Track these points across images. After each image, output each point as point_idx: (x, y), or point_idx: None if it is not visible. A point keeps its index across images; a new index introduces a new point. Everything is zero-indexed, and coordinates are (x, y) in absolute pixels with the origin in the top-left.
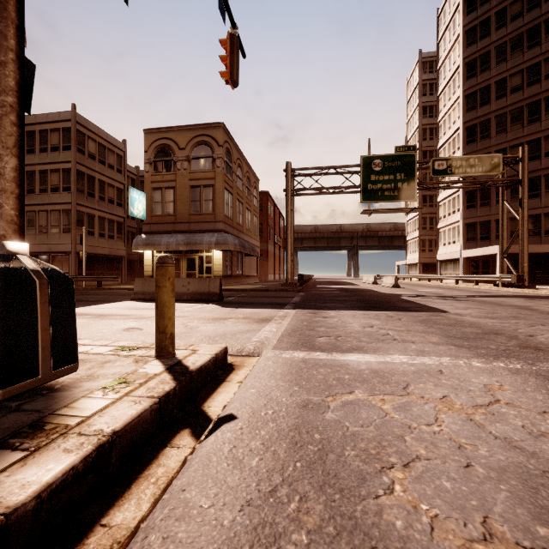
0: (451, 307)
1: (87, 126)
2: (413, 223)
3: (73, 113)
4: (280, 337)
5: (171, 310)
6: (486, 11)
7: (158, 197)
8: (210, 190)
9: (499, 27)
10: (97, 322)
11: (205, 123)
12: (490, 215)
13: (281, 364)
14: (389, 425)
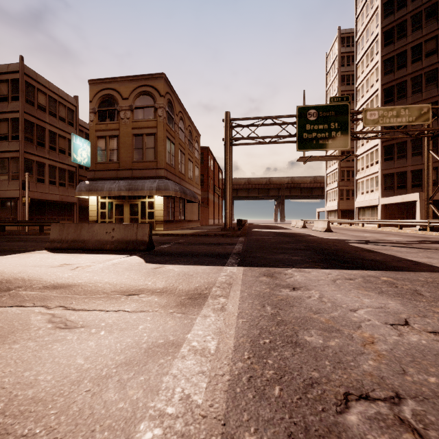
0: (437, 261)
1: (37, 79)
2: (333, 175)
3: (21, 65)
4: (226, 407)
5: None
6: None
7: (102, 145)
8: (152, 138)
9: None
10: None
11: (147, 74)
12: (406, 167)
13: None
14: None
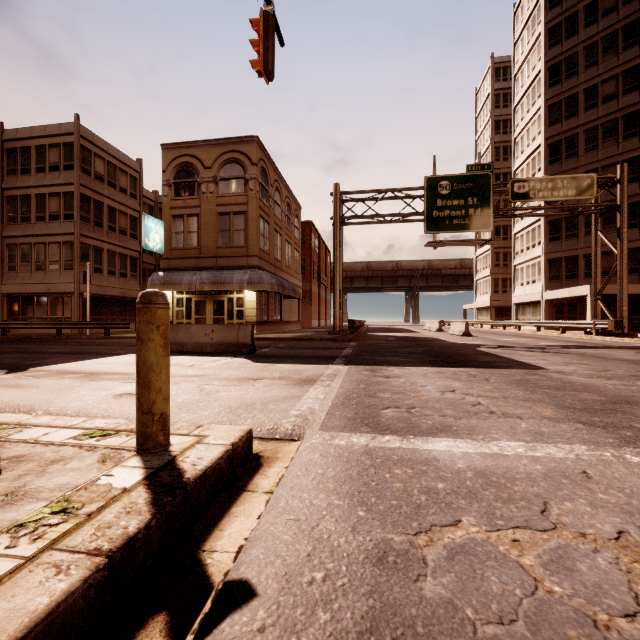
0: (546, 362)
1: (94, 141)
2: (484, 259)
3: (76, 125)
4: (329, 408)
5: (162, 377)
6: (573, 5)
7: (178, 227)
8: (242, 217)
9: (589, 23)
10: (83, 384)
11: (236, 137)
12: (577, 249)
13: (334, 460)
14: (552, 618)
